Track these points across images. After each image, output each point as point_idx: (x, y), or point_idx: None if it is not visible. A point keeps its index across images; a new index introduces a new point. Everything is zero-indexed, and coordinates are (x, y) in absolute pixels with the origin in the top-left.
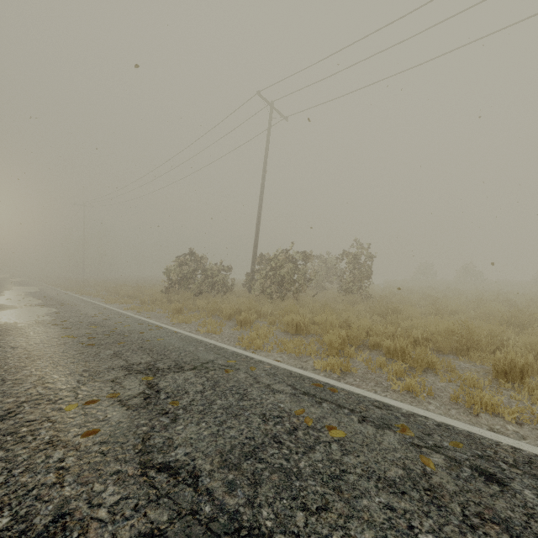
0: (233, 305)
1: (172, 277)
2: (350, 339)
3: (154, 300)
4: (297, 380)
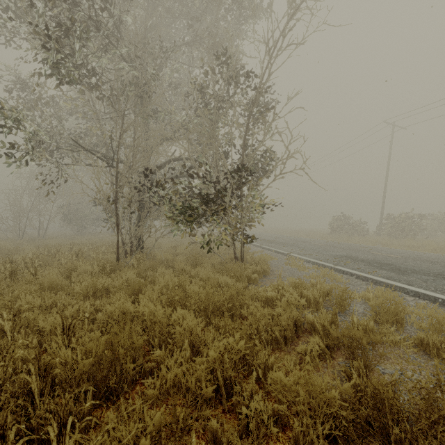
0: (375, 239)
1: (333, 227)
2: (439, 249)
3: (326, 237)
4: (413, 251)
